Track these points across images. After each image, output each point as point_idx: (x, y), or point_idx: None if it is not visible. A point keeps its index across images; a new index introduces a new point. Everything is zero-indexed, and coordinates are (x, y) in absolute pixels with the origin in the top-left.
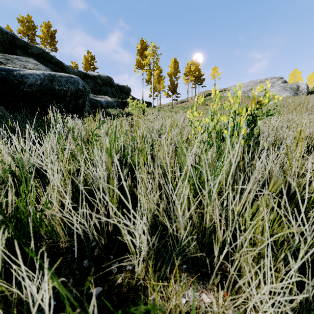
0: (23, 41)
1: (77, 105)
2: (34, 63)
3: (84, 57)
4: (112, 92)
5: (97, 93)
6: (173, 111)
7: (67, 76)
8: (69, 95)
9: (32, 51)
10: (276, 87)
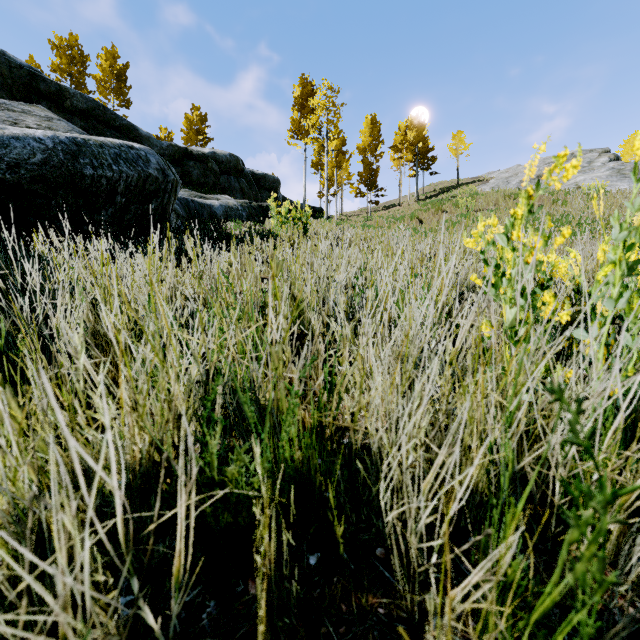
0: (55, 83)
1: (145, 216)
2: (44, 115)
3: (185, 118)
4: (240, 189)
5: (208, 190)
6: (372, 225)
7: (119, 144)
8: (123, 191)
9: (72, 104)
10: (599, 169)
